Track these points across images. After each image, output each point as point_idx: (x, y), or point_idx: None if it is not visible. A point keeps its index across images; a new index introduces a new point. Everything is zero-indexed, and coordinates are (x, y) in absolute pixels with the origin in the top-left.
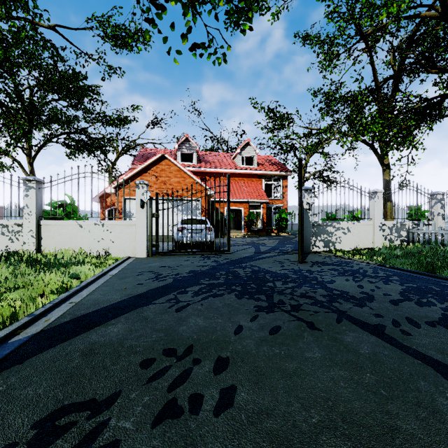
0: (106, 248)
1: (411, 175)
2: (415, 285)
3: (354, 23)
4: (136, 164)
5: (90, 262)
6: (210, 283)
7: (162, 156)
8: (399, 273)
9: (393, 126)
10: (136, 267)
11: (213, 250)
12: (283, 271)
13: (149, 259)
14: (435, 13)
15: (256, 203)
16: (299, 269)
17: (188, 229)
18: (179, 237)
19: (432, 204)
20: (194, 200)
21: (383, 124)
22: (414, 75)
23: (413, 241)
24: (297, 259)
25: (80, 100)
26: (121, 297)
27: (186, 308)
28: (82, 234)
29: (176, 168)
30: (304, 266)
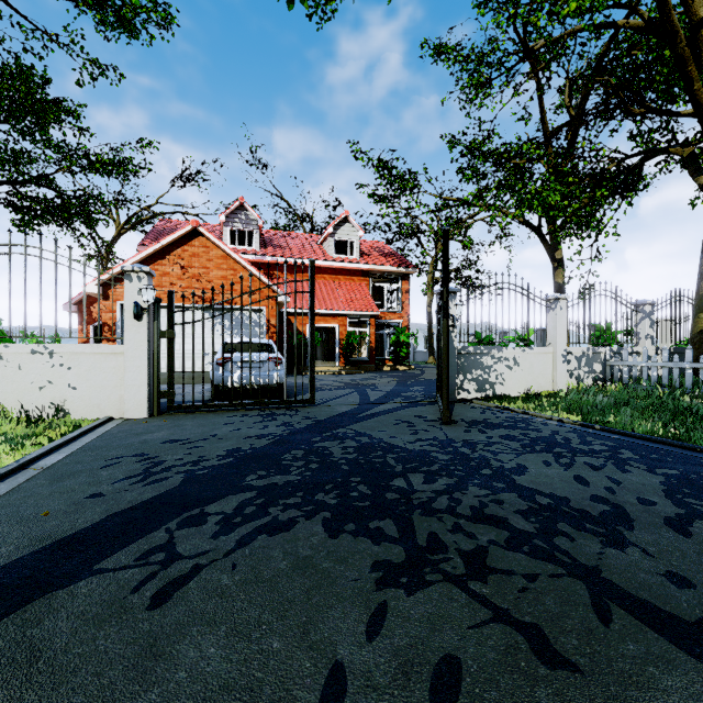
0: (57, 402)
1: (596, 276)
2: (676, 471)
3: (516, 30)
4: (149, 245)
5: (8, 434)
6: (266, 486)
7: (193, 230)
8: (625, 442)
9: (572, 198)
10: (113, 443)
11: (284, 400)
12: (418, 446)
13: (151, 422)
14: (638, 22)
15: (359, 317)
16: (447, 440)
17: (237, 361)
18: (219, 377)
19: (636, 321)
20: (252, 310)
21: (560, 194)
22: (610, 113)
23: (611, 379)
24: (437, 415)
25: (39, 123)
26: (13, 551)
27: (186, 587)
28: (3, 374)
29: (220, 252)
30: (454, 431)
